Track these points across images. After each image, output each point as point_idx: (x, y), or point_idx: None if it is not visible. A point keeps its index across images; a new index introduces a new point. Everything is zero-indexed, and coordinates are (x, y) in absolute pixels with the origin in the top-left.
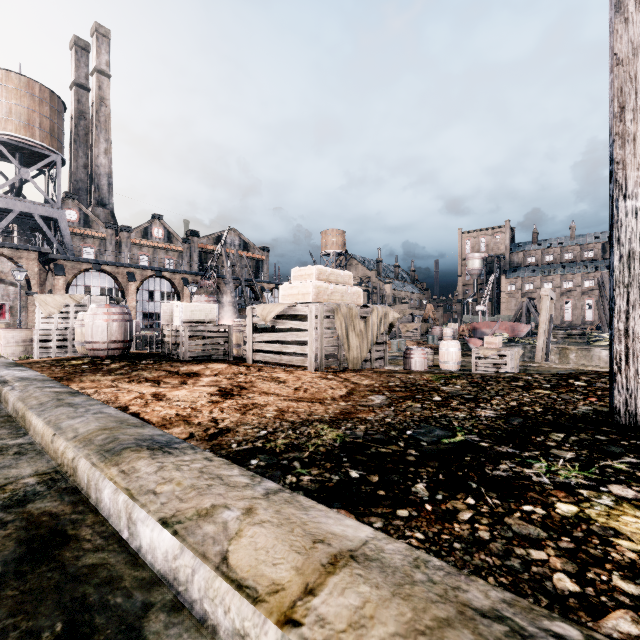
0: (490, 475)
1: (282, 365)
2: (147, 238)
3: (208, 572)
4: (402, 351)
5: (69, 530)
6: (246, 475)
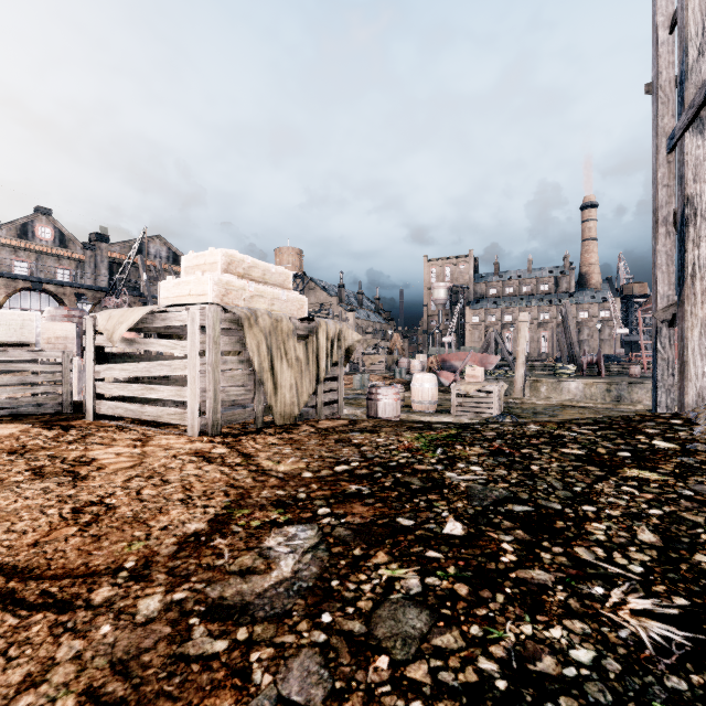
0: None
1: (155, 421)
2: (26, 239)
3: None
4: (366, 387)
5: None
6: None
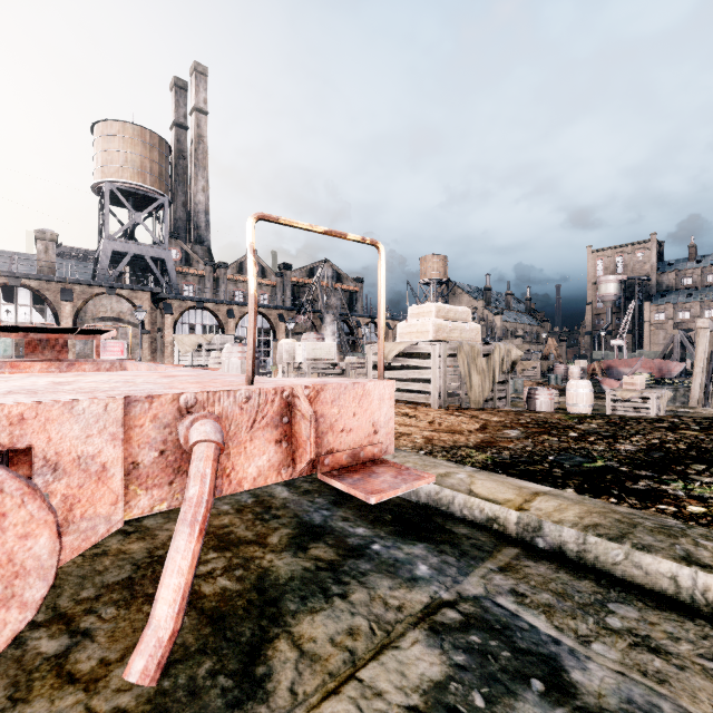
0: (630, 487)
1: (401, 402)
2: (242, 274)
3: (464, 496)
4: (519, 392)
5: None
6: (452, 463)
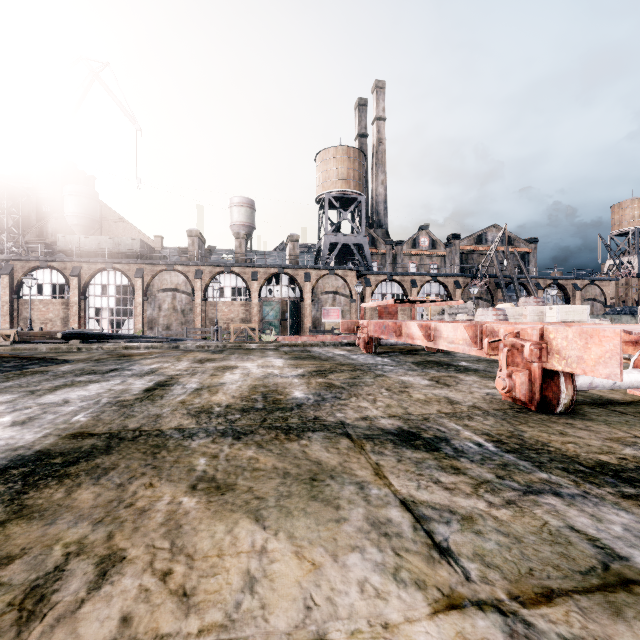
0: None
1: None
2: (415, 248)
3: None
4: None
5: None
6: None
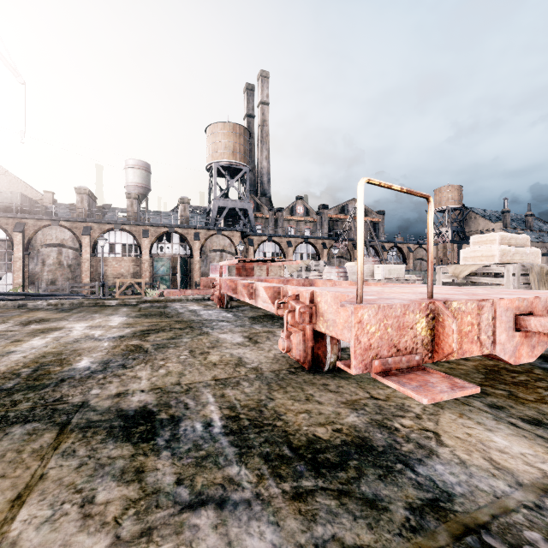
0: None
1: None
2: (293, 214)
3: None
4: None
5: (543, 355)
6: None
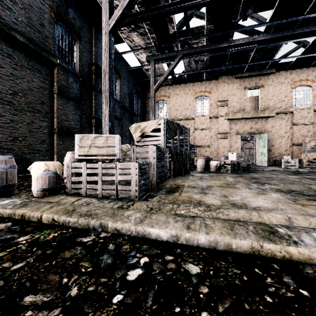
0: None
1: None
2: None
3: None
4: None
5: None
6: None
